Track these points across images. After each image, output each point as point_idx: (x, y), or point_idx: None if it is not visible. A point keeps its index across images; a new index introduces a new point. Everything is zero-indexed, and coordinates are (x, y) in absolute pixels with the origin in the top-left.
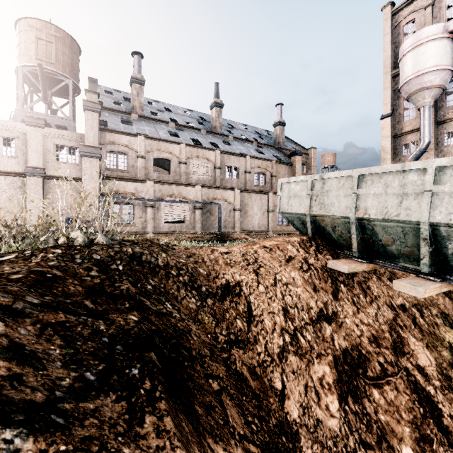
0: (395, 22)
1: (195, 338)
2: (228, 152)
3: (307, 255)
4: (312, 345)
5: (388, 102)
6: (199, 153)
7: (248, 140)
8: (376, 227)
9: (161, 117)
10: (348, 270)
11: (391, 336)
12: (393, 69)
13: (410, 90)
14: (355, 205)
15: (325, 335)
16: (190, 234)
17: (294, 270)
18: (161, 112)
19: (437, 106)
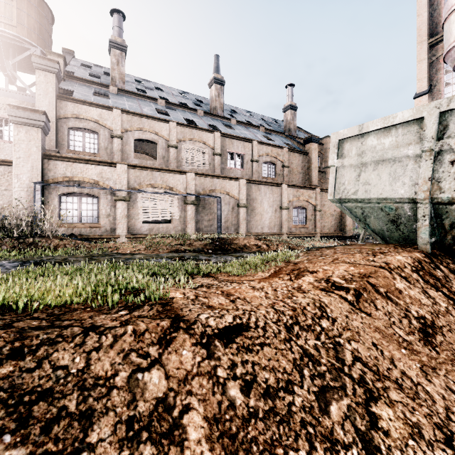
0: None
1: None
2: (231, 135)
3: None
4: None
5: (424, 77)
6: (193, 135)
7: (253, 125)
8: None
9: (148, 94)
10: None
11: None
12: (430, 36)
13: None
14: None
15: None
16: (173, 240)
17: None
18: (149, 89)
19: None
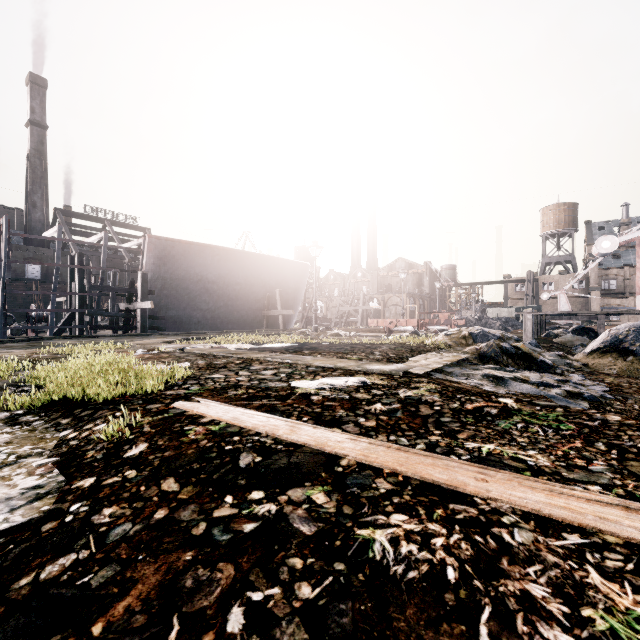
0: None
1: None
2: None
3: None
4: None
5: None
6: None
7: None
8: None
9: None
10: None
11: None
12: None
13: None
14: None
15: None
16: None
17: None
18: None
19: None
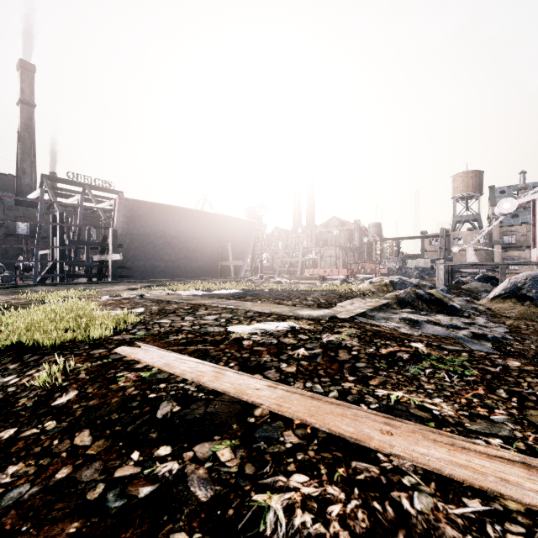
0: None
1: None
2: None
3: None
4: None
5: None
6: None
7: None
8: None
9: None
10: None
11: None
12: None
13: None
14: None
15: None
16: None
17: None
18: None
19: None
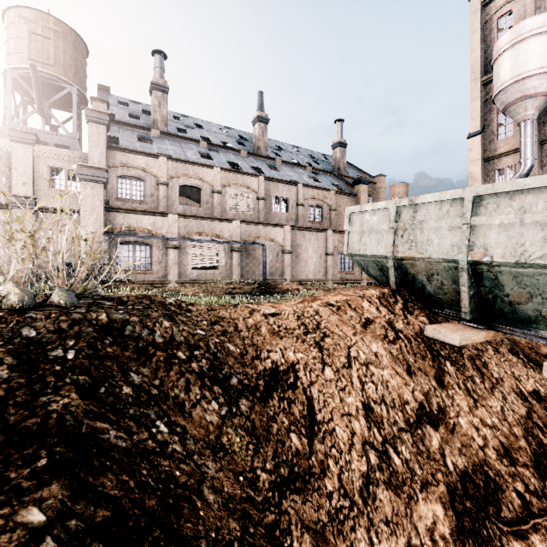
0: (486, 15)
1: (210, 499)
2: (276, 179)
3: (392, 316)
4: (412, 467)
5: (477, 116)
6: (238, 179)
7: (300, 165)
8: (503, 275)
9: (189, 134)
10: (460, 342)
11: (528, 445)
12: (484, 74)
13: (507, 100)
14: (468, 242)
15: (430, 448)
16: (225, 284)
17: (375, 340)
18: (189, 128)
19: (541, 120)
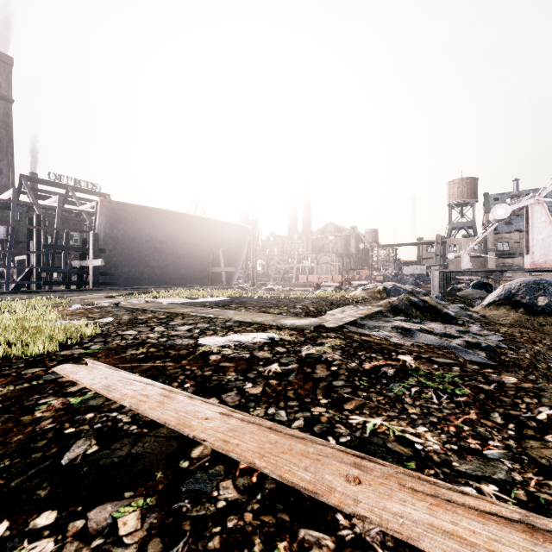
0: None
1: None
2: None
3: None
4: None
5: None
6: None
7: None
8: None
9: None
10: None
11: None
12: None
13: None
14: None
15: None
16: None
17: None
18: None
19: None
